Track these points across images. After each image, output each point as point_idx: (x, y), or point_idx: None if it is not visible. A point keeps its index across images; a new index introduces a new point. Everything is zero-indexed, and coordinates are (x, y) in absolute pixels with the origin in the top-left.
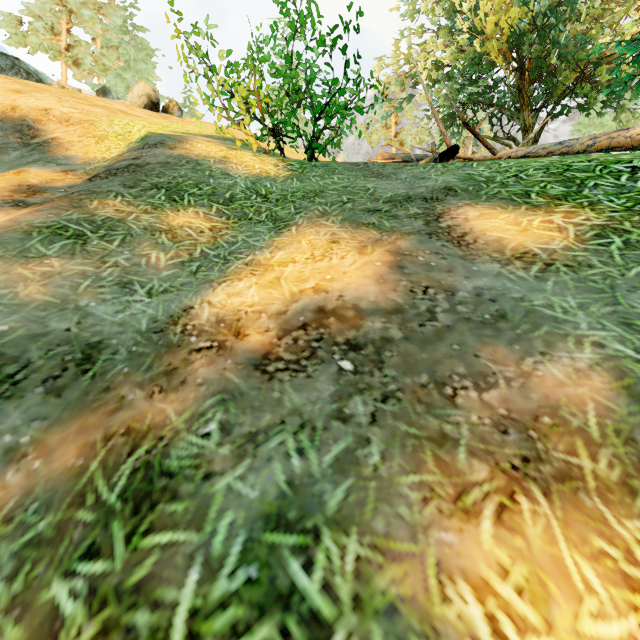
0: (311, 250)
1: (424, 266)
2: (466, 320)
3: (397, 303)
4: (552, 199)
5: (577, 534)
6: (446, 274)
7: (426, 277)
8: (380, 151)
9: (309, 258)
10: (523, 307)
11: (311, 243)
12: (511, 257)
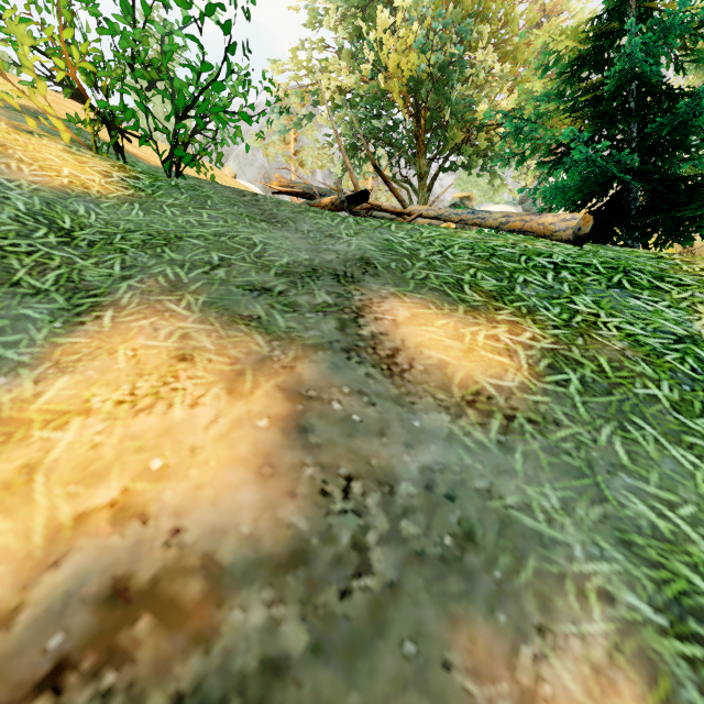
0: (132, 378)
1: (342, 424)
2: (419, 558)
3: (297, 533)
4: (488, 297)
5: None
6: (378, 441)
7: (347, 452)
8: (276, 174)
9: (123, 402)
10: (494, 512)
11: (136, 357)
12: (462, 401)
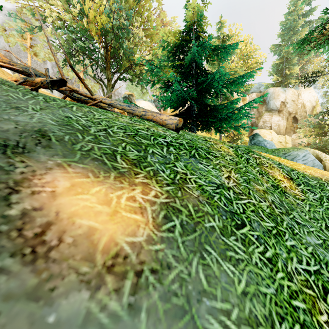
0: None
1: None
2: None
3: None
4: (132, 165)
5: None
6: None
7: None
8: None
9: None
10: None
11: None
12: (103, 268)
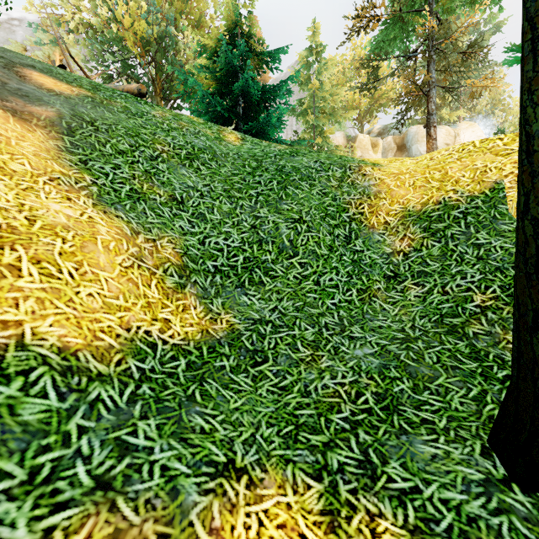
0: None
1: None
2: (8, 90)
3: None
4: (81, 87)
5: (20, 123)
6: (6, 79)
7: None
8: None
9: None
10: (38, 98)
11: None
12: (44, 88)
